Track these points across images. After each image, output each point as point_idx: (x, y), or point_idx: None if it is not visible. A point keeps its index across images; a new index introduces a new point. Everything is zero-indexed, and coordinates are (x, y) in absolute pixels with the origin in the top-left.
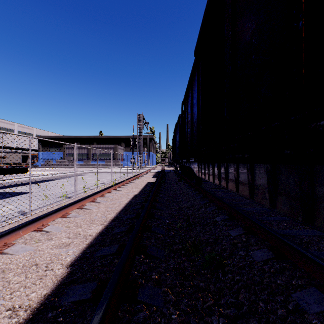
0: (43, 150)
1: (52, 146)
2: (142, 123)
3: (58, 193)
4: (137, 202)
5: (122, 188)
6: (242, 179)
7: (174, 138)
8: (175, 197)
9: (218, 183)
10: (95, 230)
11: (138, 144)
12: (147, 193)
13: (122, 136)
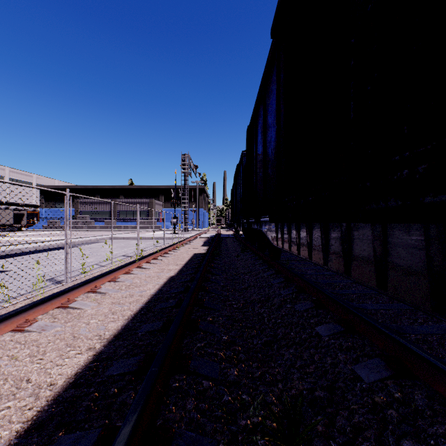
0: (47, 206)
1: (60, 200)
2: (188, 168)
3: (46, 273)
4: (172, 293)
5: (152, 264)
6: (399, 260)
7: (235, 189)
8: (238, 281)
9: (323, 262)
10: (67, 368)
11: (183, 196)
12: (191, 274)
13: (160, 186)
